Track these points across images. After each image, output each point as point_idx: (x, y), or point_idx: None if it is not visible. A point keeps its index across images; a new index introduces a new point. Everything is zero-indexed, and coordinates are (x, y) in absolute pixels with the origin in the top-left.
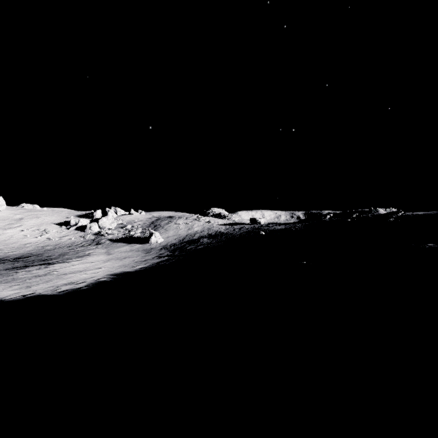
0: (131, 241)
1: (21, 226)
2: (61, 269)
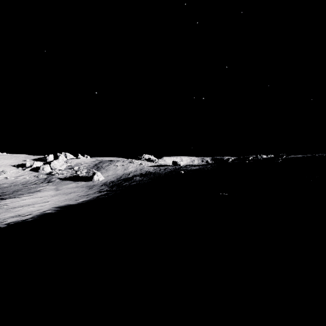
0: (77, 179)
1: None
2: (11, 204)
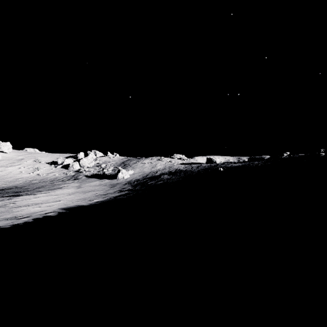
0: (102, 177)
1: (20, 165)
2: (20, 202)
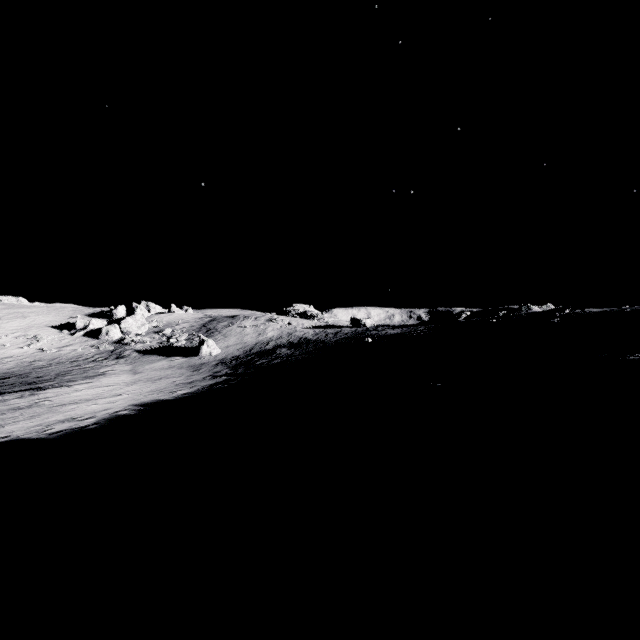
0: (170, 352)
1: None
2: (57, 398)
